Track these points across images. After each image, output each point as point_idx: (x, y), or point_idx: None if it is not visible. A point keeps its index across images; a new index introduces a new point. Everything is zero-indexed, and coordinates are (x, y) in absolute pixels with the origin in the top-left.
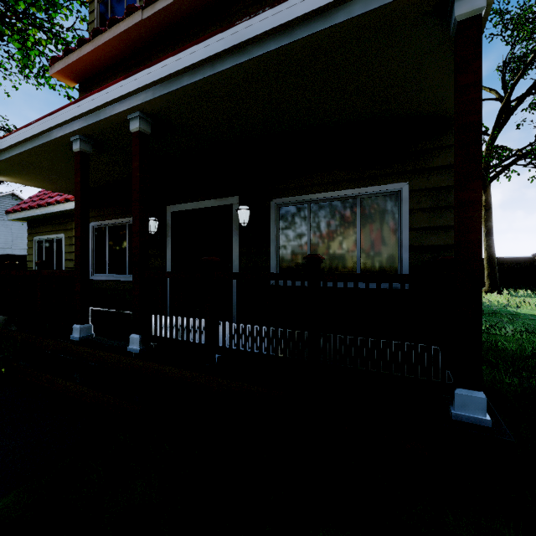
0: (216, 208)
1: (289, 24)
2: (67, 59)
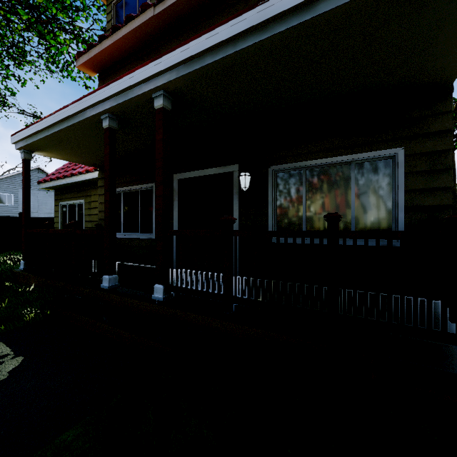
0: (218, 175)
1: None
2: (90, 53)
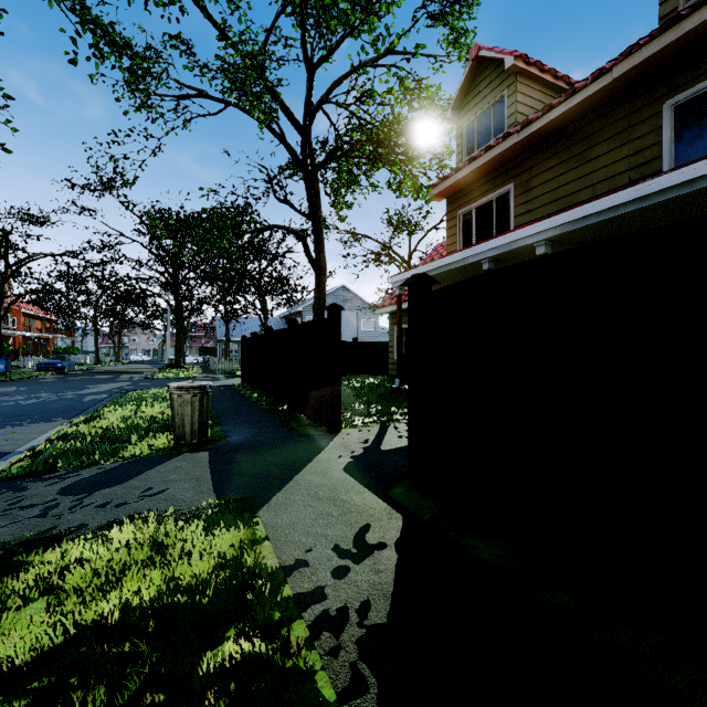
0: None
1: (689, 180)
2: (443, 185)
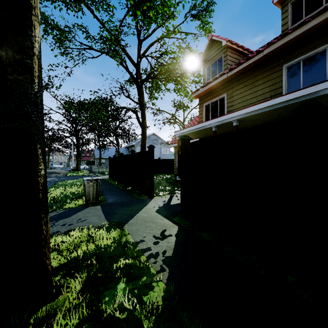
0: None
1: (287, 100)
2: (197, 93)
